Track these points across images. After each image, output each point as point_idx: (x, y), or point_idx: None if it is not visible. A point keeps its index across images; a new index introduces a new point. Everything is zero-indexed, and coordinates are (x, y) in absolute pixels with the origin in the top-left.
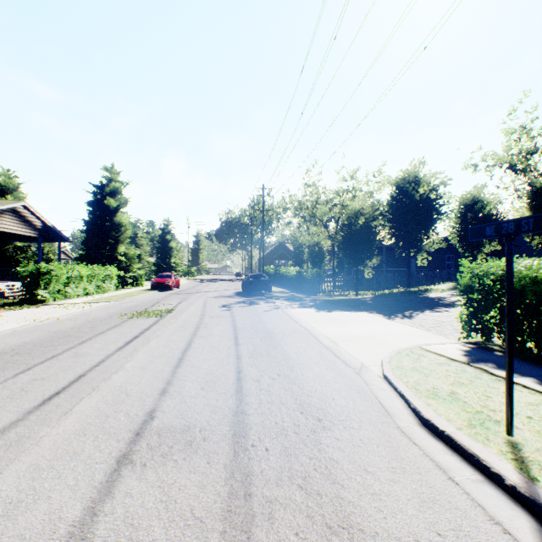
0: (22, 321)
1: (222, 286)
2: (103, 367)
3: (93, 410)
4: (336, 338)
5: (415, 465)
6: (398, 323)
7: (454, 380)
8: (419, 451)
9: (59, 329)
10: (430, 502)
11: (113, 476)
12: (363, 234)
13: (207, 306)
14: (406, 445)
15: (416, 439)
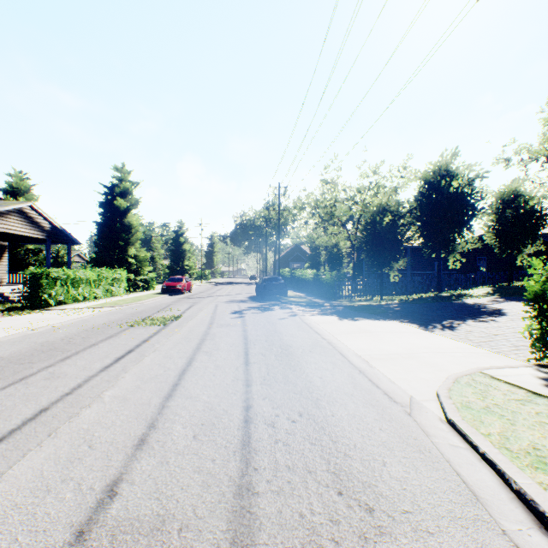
0: (12, 329)
1: (235, 290)
2: (76, 396)
3: (32, 476)
4: (369, 356)
5: None
6: (439, 336)
7: None
8: None
9: (47, 340)
10: None
11: None
12: (389, 233)
13: (217, 313)
14: None
15: None
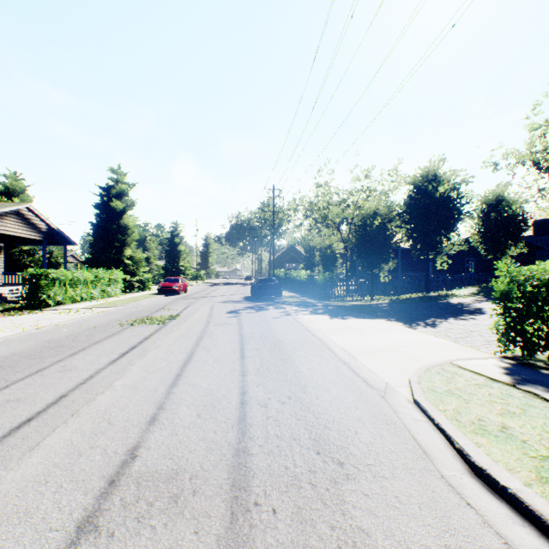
0: (17, 328)
1: (230, 290)
2: (90, 385)
3: (65, 444)
4: (354, 350)
5: (476, 543)
6: (421, 333)
7: (502, 409)
8: (478, 518)
9: (53, 338)
10: None
11: None
12: (379, 235)
13: (214, 312)
14: (457, 506)
15: (469, 498)
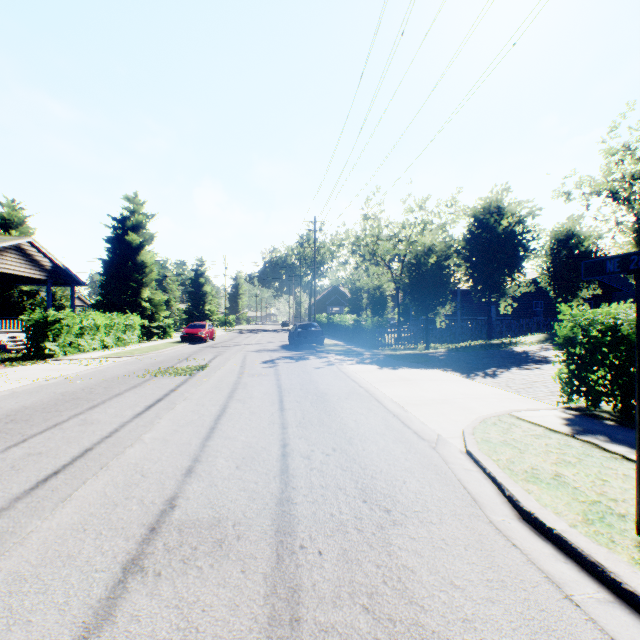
0: (24, 380)
1: (265, 338)
2: (116, 438)
3: (98, 496)
4: (404, 402)
5: (518, 577)
6: (479, 384)
7: (558, 458)
8: (522, 557)
9: (67, 390)
10: (544, 634)
11: (117, 590)
12: (435, 275)
13: (247, 362)
14: (503, 547)
15: (515, 540)
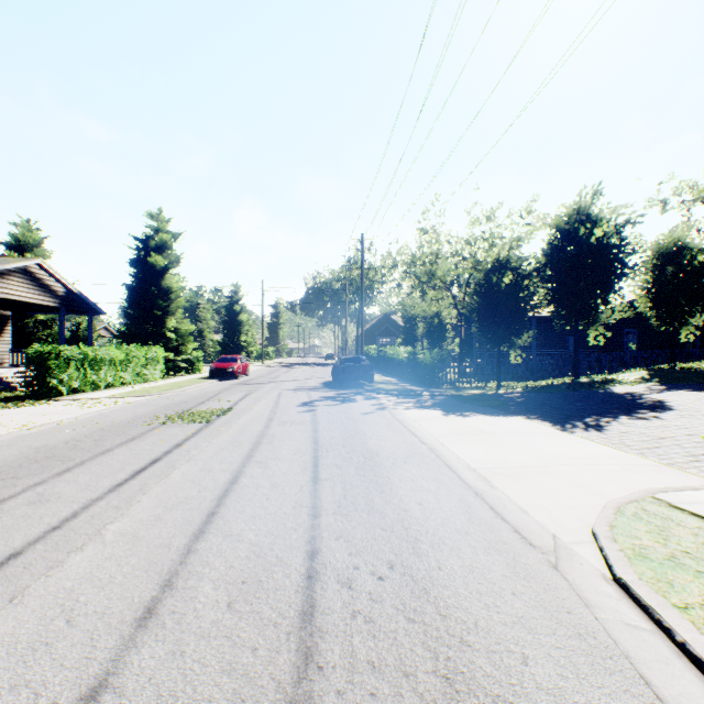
0: (3, 428)
1: (306, 373)
2: (66, 531)
3: None
4: (487, 470)
5: None
6: (582, 440)
7: None
8: None
9: (46, 444)
10: None
11: None
12: (510, 298)
13: (280, 405)
14: None
15: None
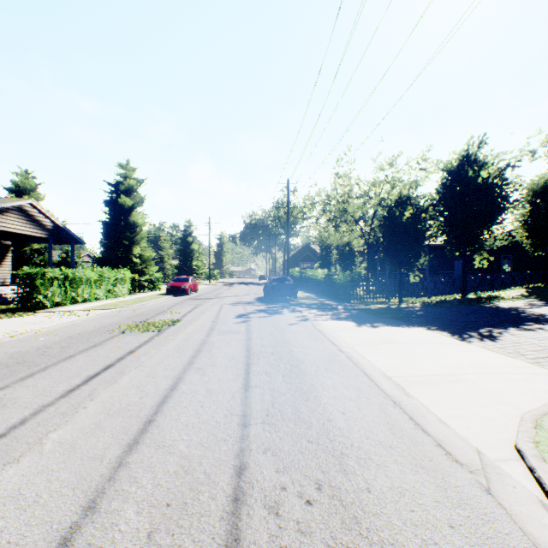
0: None
1: (243, 290)
2: (9, 440)
3: None
4: (401, 378)
5: None
6: (481, 349)
7: None
8: None
9: (21, 350)
10: None
11: None
12: (410, 228)
13: (220, 317)
14: None
15: None
